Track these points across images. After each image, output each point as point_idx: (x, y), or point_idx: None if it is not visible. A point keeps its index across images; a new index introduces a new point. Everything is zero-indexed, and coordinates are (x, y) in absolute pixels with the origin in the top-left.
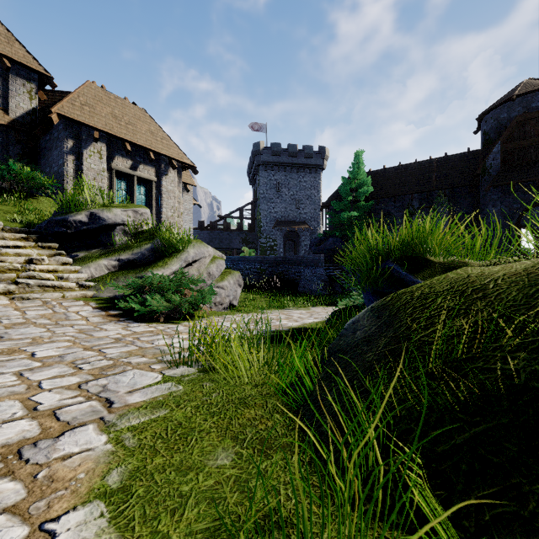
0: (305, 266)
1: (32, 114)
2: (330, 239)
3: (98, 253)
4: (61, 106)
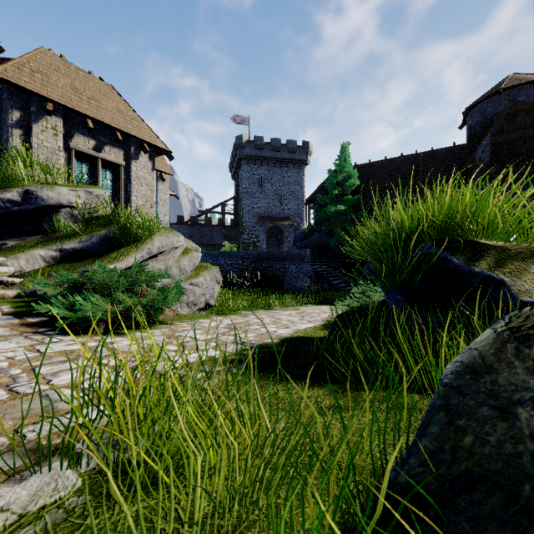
0: (290, 262)
1: None
2: (315, 234)
3: (35, 241)
4: (4, 69)
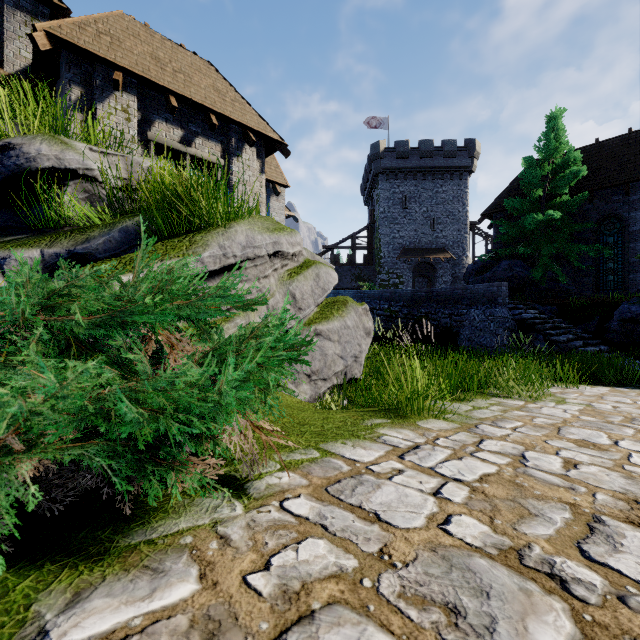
0: (469, 304)
1: None
2: (503, 262)
3: (12, 240)
4: (58, 26)
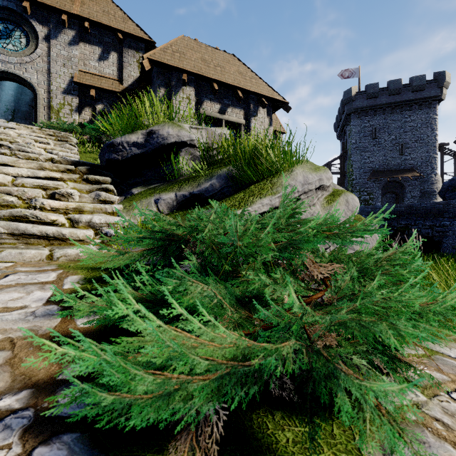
0: (451, 217)
1: None
2: None
3: (155, 187)
4: (153, 53)
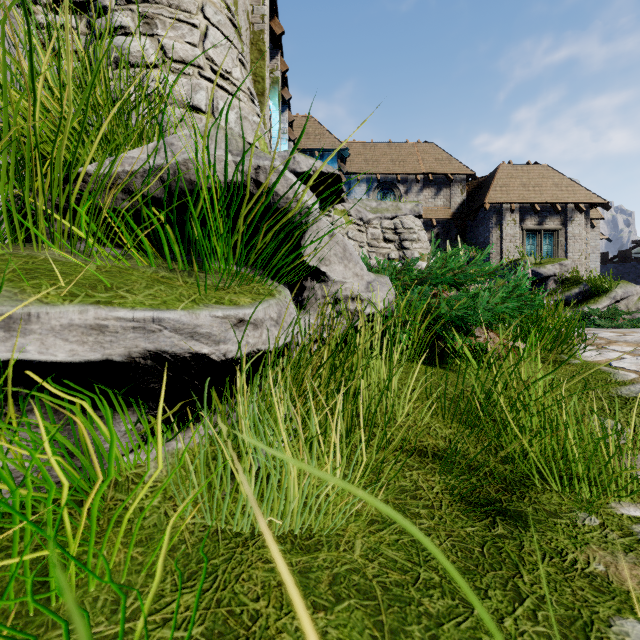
0: None
1: (462, 205)
2: None
3: None
4: (489, 196)
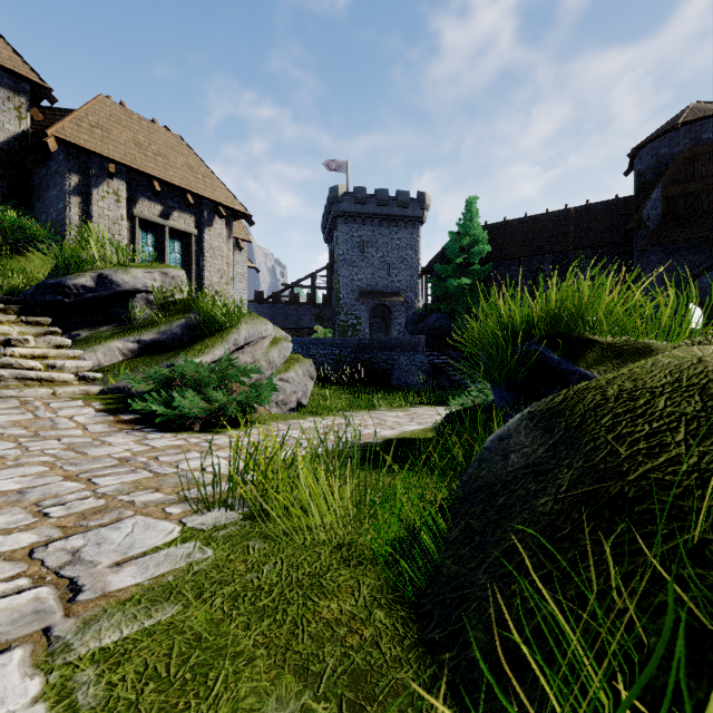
0: (400, 351)
1: (22, 140)
2: (433, 315)
3: (110, 331)
4: (62, 127)
